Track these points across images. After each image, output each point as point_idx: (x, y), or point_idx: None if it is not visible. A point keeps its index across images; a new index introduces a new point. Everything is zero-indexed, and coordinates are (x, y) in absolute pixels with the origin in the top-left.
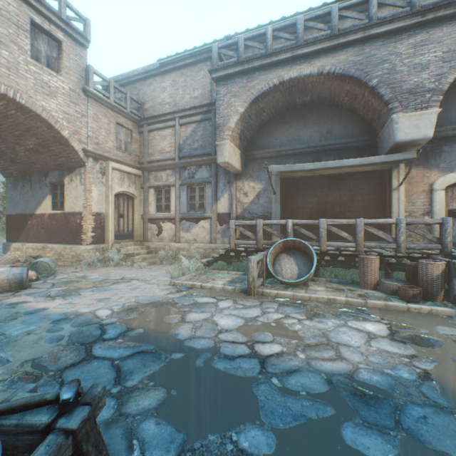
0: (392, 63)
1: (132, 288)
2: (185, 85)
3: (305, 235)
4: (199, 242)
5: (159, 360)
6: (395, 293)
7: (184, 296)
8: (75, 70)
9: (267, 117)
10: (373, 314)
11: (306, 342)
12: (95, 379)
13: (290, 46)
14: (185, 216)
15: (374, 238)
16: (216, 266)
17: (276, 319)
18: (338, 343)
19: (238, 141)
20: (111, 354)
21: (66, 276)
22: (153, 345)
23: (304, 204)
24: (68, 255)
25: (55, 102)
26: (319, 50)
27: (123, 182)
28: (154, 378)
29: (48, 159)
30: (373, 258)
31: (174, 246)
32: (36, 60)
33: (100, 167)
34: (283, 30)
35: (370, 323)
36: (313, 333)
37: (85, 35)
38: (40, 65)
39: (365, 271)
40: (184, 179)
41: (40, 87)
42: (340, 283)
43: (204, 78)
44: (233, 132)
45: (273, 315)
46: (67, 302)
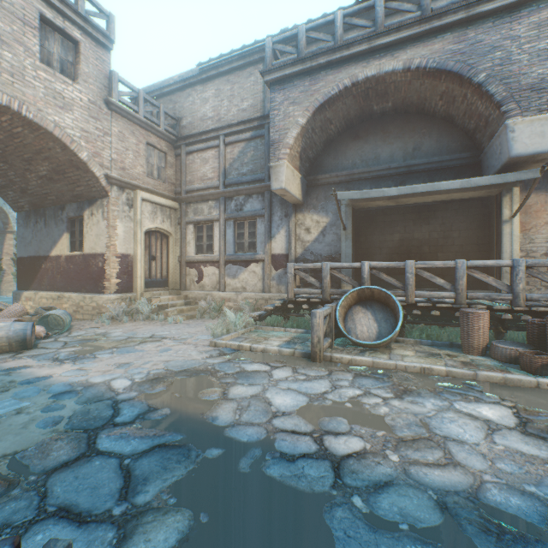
0: (507, 50)
1: (162, 350)
2: (231, 95)
3: (383, 282)
4: (249, 291)
5: (186, 460)
6: (513, 361)
7: (227, 361)
8: (96, 78)
9: (335, 131)
10: (488, 392)
11: (398, 435)
12: (91, 490)
13: (366, 35)
14: (231, 258)
15: (475, 286)
16: (270, 322)
17: (351, 397)
18: (445, 437)
19: (298, 162)
20: (121, 448)
21: (83, 332)
22: (181, 435)
23: (382, 243)
24: (88, 306)
25: (70, 117)
26: (405, 38)
27: (155, 216)
28: (178, 491)
29: (65, 188)
30: (481, 313)
31: (218, 296)
32: (47, 65)
33: (126, 198)
34: (357, 15)
35: (487, 406)
36: (406, 421)
37: (108, 34)
38: (51, 70)
39: (470, 330)
40: (230, 213)
41: (51, 98)
42: (435, 346)
43: (254, 85)
44: (291, 150)
45: (348, 391)
46: (77, 368)
